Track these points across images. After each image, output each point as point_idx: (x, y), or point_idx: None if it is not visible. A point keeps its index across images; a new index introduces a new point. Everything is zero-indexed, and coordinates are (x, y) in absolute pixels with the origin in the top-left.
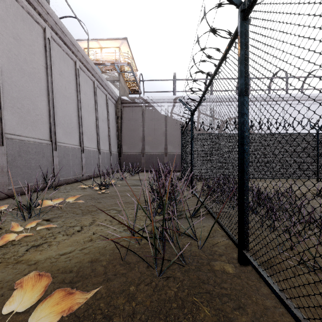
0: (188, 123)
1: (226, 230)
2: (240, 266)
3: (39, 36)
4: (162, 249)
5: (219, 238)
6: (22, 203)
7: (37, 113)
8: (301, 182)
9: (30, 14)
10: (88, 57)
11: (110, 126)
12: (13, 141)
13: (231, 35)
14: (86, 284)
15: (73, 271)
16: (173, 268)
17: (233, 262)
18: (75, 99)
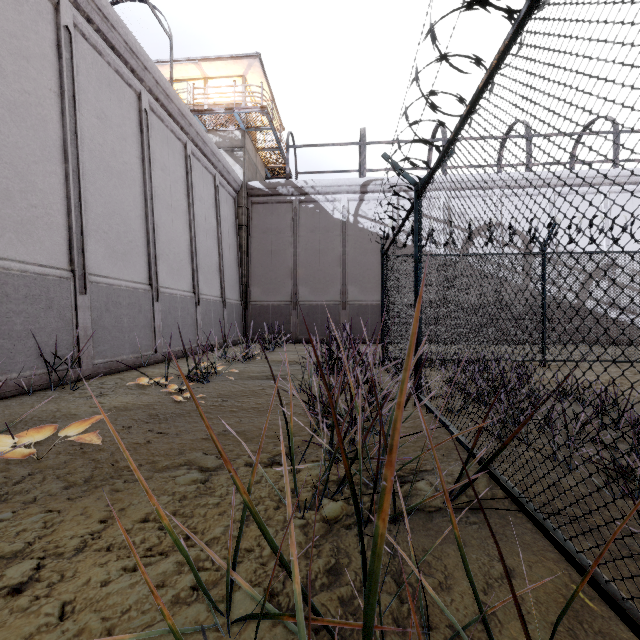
0: (404, 221)
1: None
2: None
3: (42, 19)
4: None
5: None
6: None
7: (33, 202)
8: None
9: None
10: (170, 86)
11: (224, 244)
12: None
13: None
14: None
15: None
16: None
17: None
18: (139, 178)
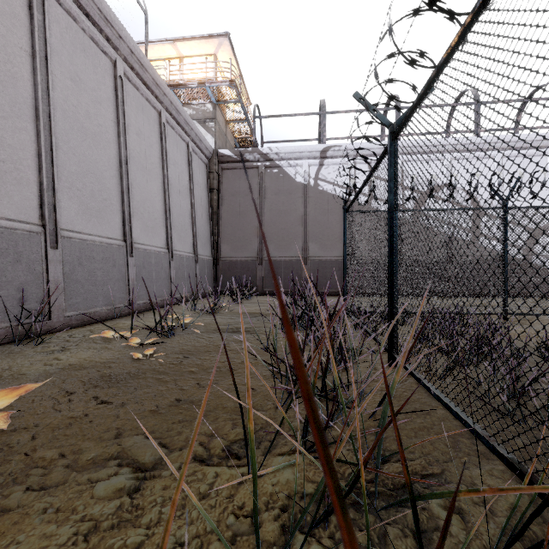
0: (372, 171)
1: None
2: None
3: None
4: None
5: None
6: None
7: (1, 157)
8: None
9: None
10: (144, 56)
11: (197, 206)
12: None
13: None
14: None
15: None
16: None
17: None
18: (114, 140)
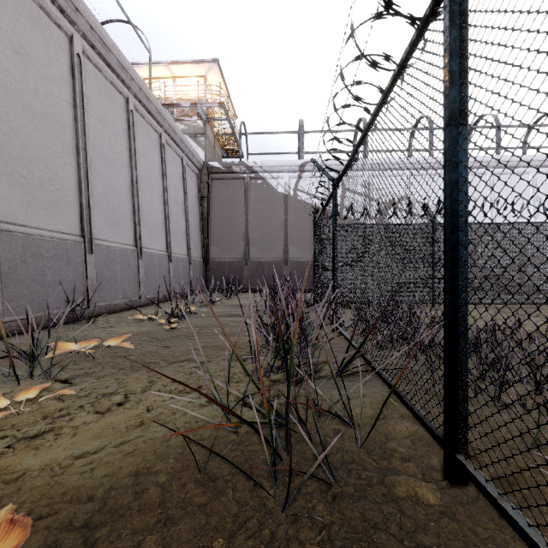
0: (327, 203)
1: (411, 406)
2: (451, 489)
3: (61, 50)
4: (284, 445)
5: (396, 421)
6: (25, 348)
7: (57, 186)
8: (529, 310)
9: (45, 11)
10: (150, 91)
11: (190, 213)
12: (12, 236)
13: (416, 24)
14: (119, 531)
15: (94, 497)
16: (307, 491)
17: (434, 477)
18: (127, 164)
